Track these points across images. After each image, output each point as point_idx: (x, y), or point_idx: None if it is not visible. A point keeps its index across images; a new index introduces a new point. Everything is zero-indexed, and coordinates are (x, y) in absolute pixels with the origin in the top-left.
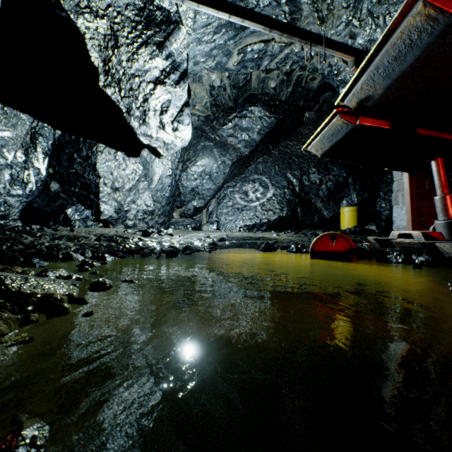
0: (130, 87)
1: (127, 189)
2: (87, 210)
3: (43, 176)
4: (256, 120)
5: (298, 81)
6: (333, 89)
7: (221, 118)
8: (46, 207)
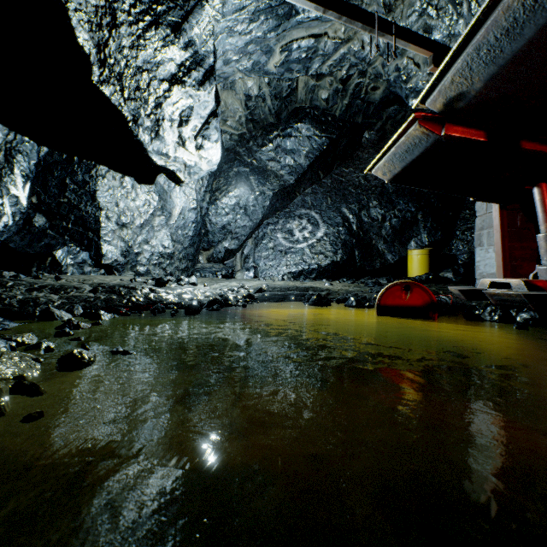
0: (136, 86)
1: (138, 225)
2: (83, 252)
3: (23, 206)
4: (304, 140)
5: (356, 91)
6: (400, 101)
7: (259, 137)
8: (27, 248)
